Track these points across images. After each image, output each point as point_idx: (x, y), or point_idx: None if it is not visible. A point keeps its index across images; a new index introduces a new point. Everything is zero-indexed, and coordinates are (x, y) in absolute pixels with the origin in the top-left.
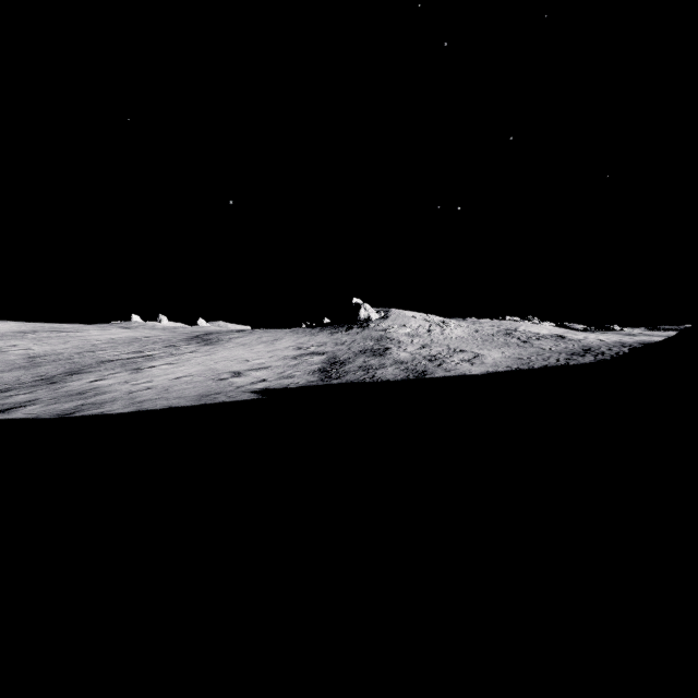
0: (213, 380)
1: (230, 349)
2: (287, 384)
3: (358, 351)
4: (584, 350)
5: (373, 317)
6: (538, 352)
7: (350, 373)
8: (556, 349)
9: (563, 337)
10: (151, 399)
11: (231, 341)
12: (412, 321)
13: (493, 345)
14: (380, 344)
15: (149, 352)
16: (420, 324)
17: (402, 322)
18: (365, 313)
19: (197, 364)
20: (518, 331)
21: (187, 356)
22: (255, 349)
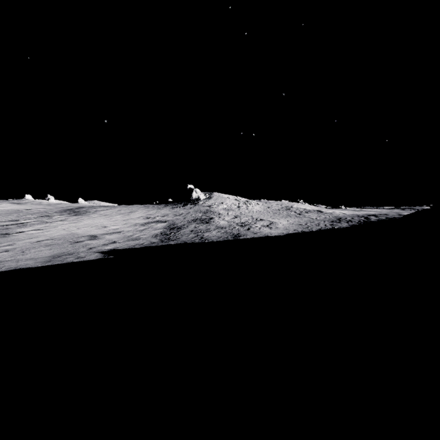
0: (70, 242)
1: (94, 218)
2: (133, 245)
3: (191, 220)
4: (337, 219)
5: (201, 198)
6: (310, 220)
7: (184, 235)
8: (320, 218)
9: (321, 211)
10: (2, 261)
11: (96, 213)
12: (227, 200)
13: (280, 216)
14: (206, 215)
15: (24, 221)
16: (232, 202)
17: (221, 201)
18: (196, 195)
19: (62, 230)
20: (293, 207)
21: (55, 223)
22: (114, 218)
